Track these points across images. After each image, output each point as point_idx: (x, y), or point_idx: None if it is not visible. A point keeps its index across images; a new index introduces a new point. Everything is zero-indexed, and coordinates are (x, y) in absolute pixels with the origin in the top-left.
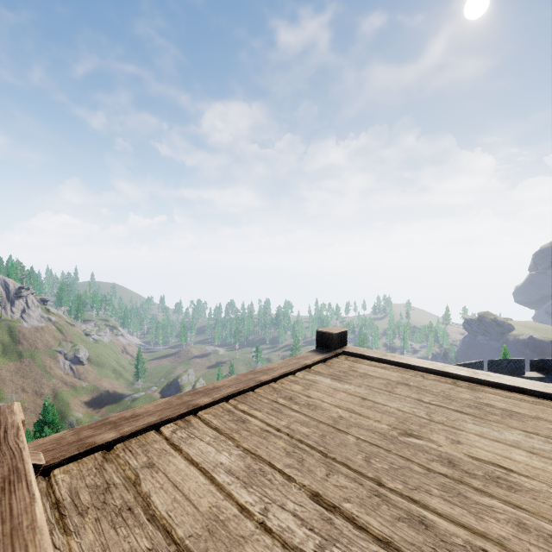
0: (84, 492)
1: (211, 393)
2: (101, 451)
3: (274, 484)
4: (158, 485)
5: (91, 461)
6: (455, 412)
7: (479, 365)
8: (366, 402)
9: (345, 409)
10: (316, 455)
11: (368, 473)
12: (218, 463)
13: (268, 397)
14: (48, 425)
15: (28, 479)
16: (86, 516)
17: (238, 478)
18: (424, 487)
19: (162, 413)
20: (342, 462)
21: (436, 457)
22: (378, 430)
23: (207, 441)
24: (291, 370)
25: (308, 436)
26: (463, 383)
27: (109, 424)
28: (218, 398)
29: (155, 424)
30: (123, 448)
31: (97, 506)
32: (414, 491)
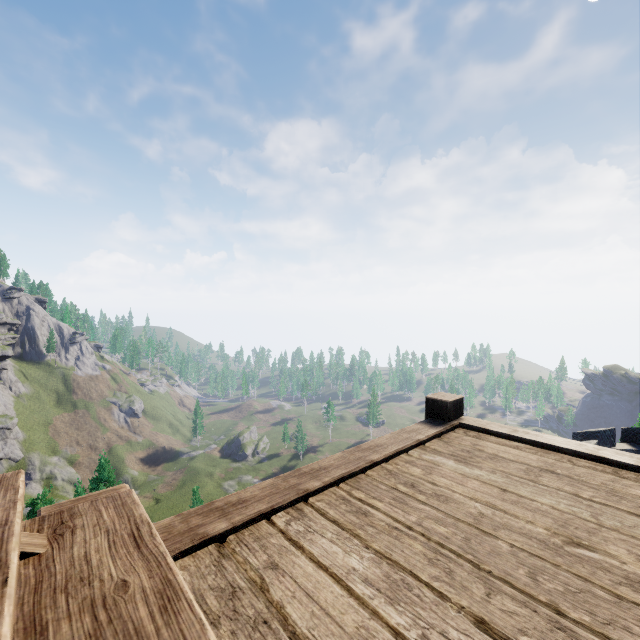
0: (209, 595)
1: (319, 475)
2: (214, 543)
3: (425, 602)
4: (288, 592)
5: (207, 556)
6: (630, 515)
7: (609, 434)
8: (507, 495)
9: (484, 503)
10: (466, 566)
11: (539, 596)
12: (350, 568)
13: (384, 482)
14: (104, 483)
15: (186, 597)
16: (220, 627)
17: (379, 590)
18: (620, 622)
19: (271, 499)
20: (500, 577)
21: (623, 579)
22: (534, 536)
23: (329, 537)
24: (404, 447)
25: (448, 539)
26: (628, 473)
27: (216, 511)
28: (329, 482)
29: (266, 513)
30: (237, 542)
31: (229, 615)
32: (607, 626)
